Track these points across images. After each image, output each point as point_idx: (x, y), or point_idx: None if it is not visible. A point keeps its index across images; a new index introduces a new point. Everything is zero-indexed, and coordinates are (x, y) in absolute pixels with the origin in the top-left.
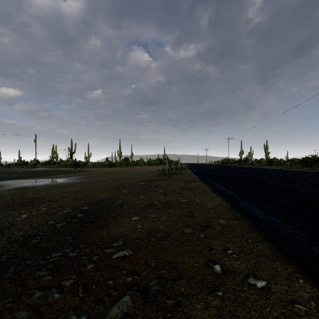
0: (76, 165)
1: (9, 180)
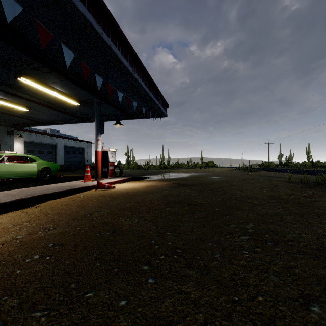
0: (137, 167)
1: (166, 173)
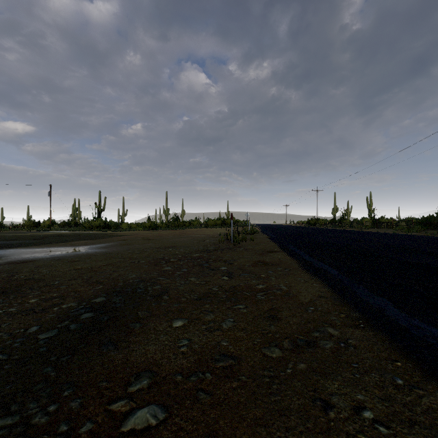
0: (106, 227)
1: (4, 249)
